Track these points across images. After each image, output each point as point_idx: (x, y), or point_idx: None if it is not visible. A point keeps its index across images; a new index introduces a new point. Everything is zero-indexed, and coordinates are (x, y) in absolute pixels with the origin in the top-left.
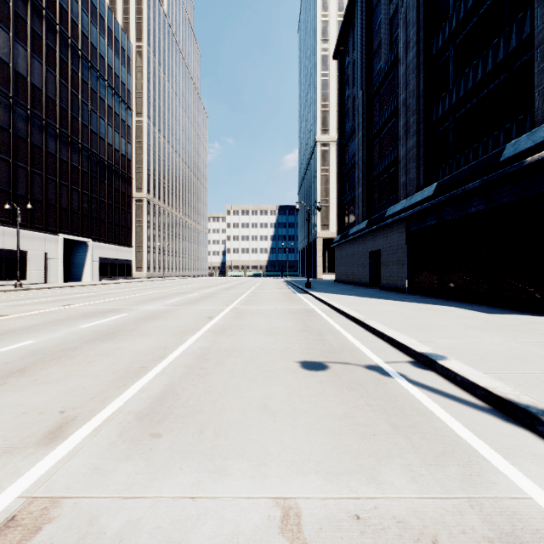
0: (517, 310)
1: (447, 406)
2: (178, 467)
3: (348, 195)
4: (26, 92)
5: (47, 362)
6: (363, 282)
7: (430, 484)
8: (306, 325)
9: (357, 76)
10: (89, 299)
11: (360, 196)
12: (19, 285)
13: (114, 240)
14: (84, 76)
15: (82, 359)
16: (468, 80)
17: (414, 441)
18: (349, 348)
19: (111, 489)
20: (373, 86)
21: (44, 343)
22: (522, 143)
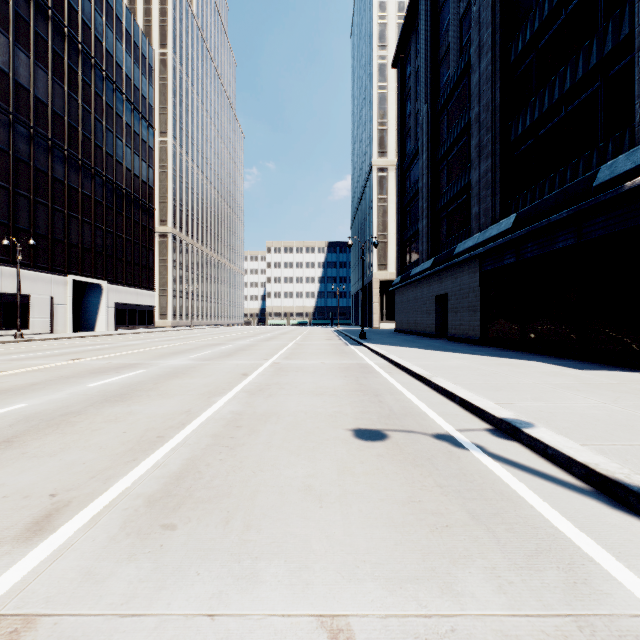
0: (613, 366)
1: (538, 488)
2: (195, 572)
3: (410, 229)
4: (29, 106)
5: (41, 430)
6: (428, 332)
7: (523, 595)
8: (360, 383)
9: (420, 88)
10: (102, 352)
11: (425, 230)
12: (20, 335)
13: (133, 282)
14: (98, 89)
15: (85, 426)
16: (554, 90)
17: (499, 535)
18: (413, 412)
19: (105, 602)
20: (440, 99)
21: (41, 406)
22: (620, 164)
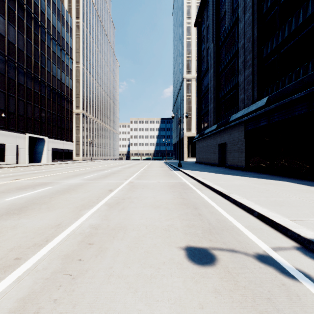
0: None
1: None
2: None
3: (204, 110)
4: (4, 45)
5: None
6: (214, 163)
7: None
8: (183, 197)
9: (210, 35)
10: (35, 175)
11: (212, 109)
12: None
13: (61, 137)
14: (42, 38)
15: None
16: (291, 25)
17: None
18: (227, 225)
19: None
20: (220, 40)
21: None
22: None
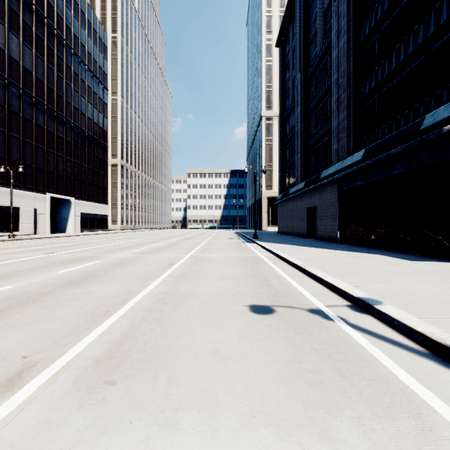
0: (435, 258)
1: (388, 351)
2: (128, 421)
3: (289, 161)
4: (19, 74)
5: (21, 306)
6: (301, 233)
7: (383, 441)
8: (254, 271)
9: (296, 61)
10: (70, 248)
11: (299, 161)
12: (12, 236)
13: (93, 198)
14: (68, 62)
15: (53, 302)
16: (392, 61)
17: (361, 389)
18: (293, 292)
19: (57, 447)
20: (310, 68)
21: (23, 288)
22: (440, 113)
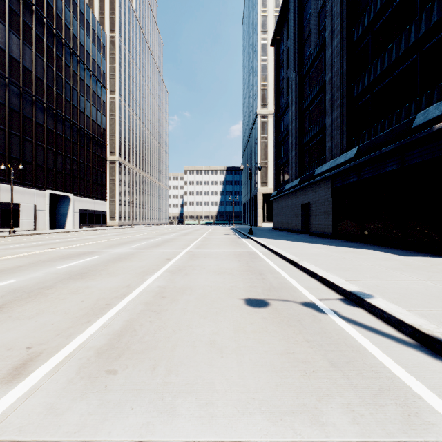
0: (426, 253)
1: (378, 342)
2: (130, 407)
3: (283, 158)
4: (19, 73)
5: (24, 299)
6: (296, 229)
7: (371, 425)
8: (249, 265)
9: (291, 60)
10: (69, 243)
11: (293, 159)
12: (13, 231)
13: (91, 194)
14: (67, 61)
15: (54, 296)
16: (384, 61)
17: (351, 378)
18: (287, 286)
19: (63, 431)
20: (304, 68)
21: (25, 282)
22: (431, 112)
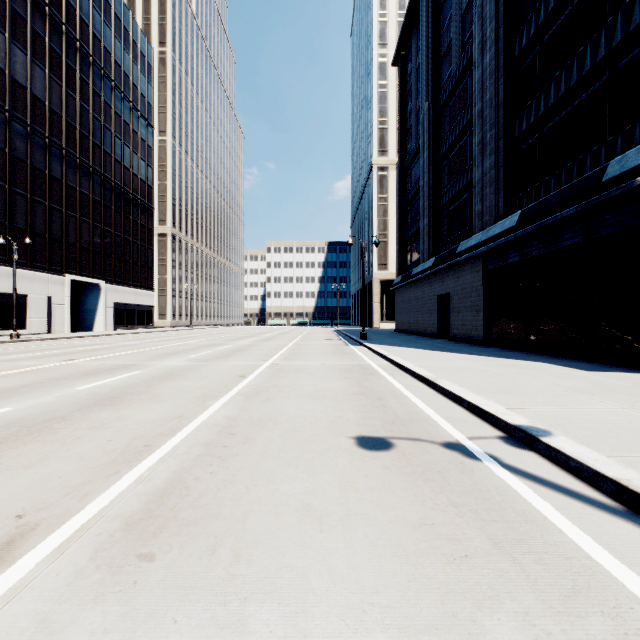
0: (623, 367)
1: (564, 507)
2: (171, 619)
3: (411, 228)
4: (26, 104)
5: (21, 438)
6: (429, 332)
7: None
8: (362, 386)
9: (422, 86)
10: (97, 353)
11: (426, 229)
12: (16, 335)
13: (132, 281)
14: (96, 87)
15: (68, 433)
16: (560, 84)
17: (527, 568)
18: (419, 417)
19: None
20: (441, 96)
21: (25, 411)
22: (630, 159)
